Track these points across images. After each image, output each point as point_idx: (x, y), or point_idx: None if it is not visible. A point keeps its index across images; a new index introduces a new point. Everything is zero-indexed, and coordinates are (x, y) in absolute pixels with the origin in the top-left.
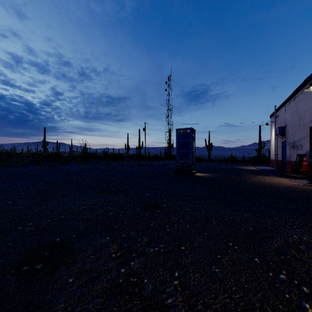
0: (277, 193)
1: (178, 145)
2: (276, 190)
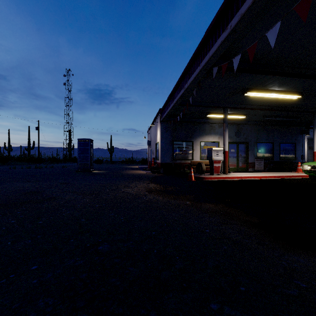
0: (129, 176)
1: (80, 151)
2: (130, 175)
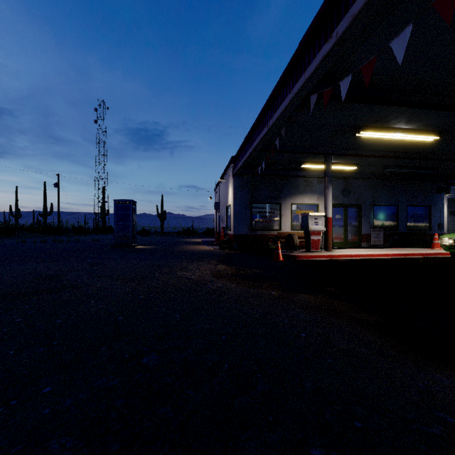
0: (188, 253)
1: (117, 217)
2: (190, 252)
